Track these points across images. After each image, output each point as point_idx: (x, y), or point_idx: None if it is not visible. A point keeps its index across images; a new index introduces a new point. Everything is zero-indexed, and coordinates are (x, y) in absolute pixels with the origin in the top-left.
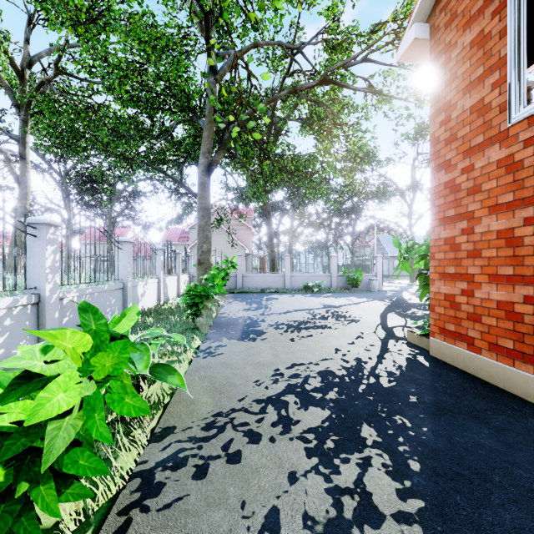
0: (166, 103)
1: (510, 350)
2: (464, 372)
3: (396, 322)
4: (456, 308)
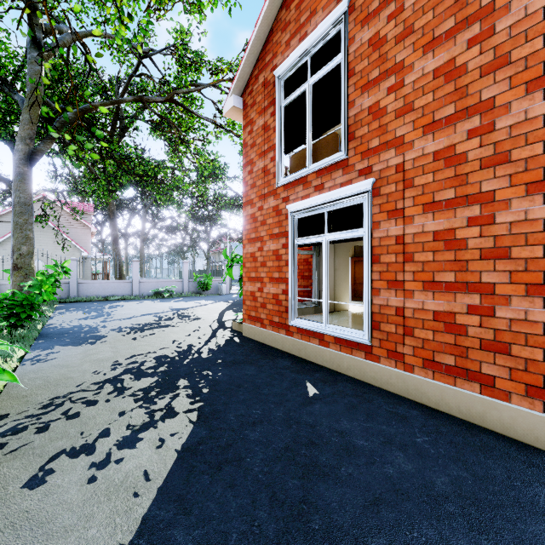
0: None
1: (277, 323)
2: (259, 342)
3: (230, 317)
4: (256, 300)
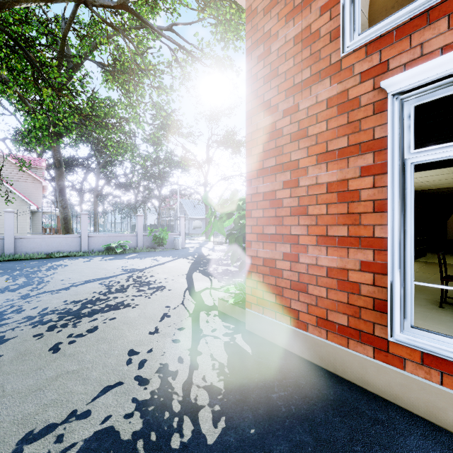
0: None
1: (343, 327)
2: (288, 353)
3: (203, 284)
4: (278, 275)
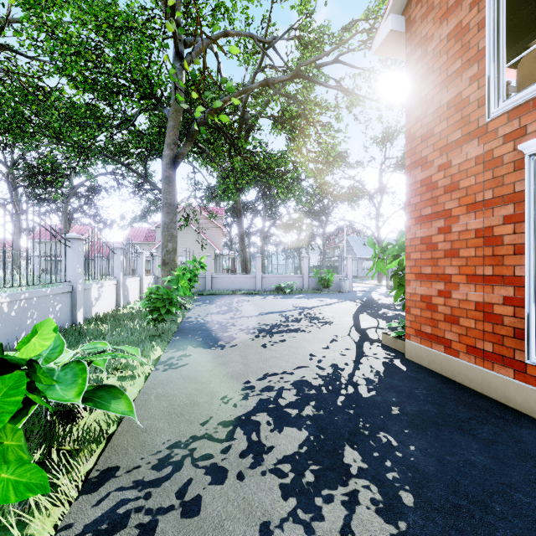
0: (126, 89)
1: (489, 353)
2: (441, 376)
3: (369, 323)
4: (433, 309)
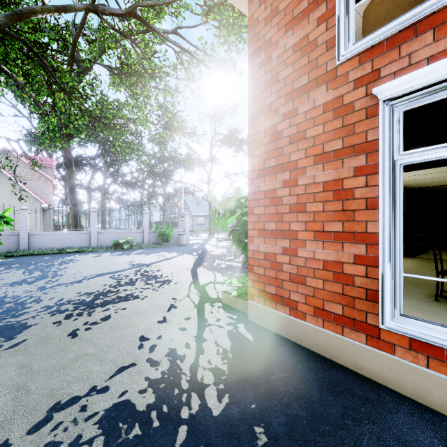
0: None
1: (338, 316)
2: (287, 341)
3: (207, 278)
4: (278, 268)
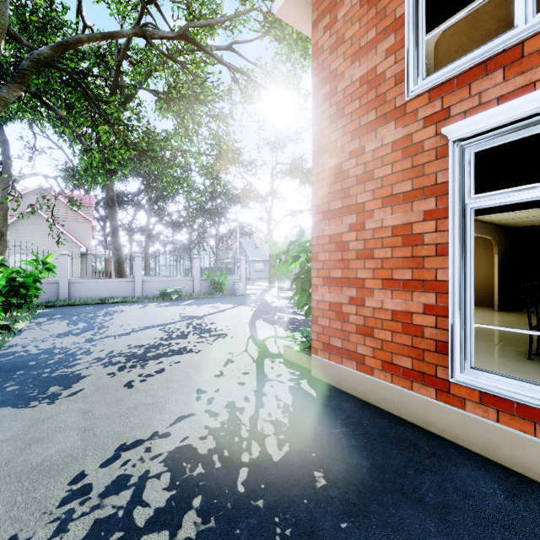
0: None
1: (407, 370)
2: (354, 398)
3: (267, 332)
4: (344, 319)
